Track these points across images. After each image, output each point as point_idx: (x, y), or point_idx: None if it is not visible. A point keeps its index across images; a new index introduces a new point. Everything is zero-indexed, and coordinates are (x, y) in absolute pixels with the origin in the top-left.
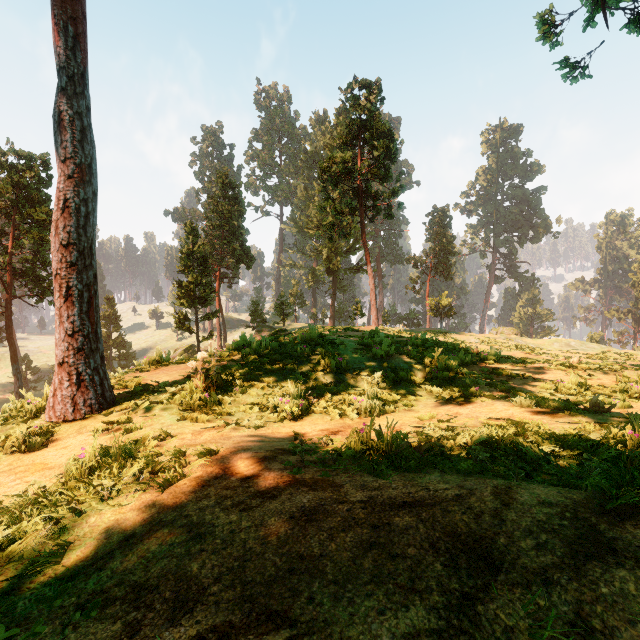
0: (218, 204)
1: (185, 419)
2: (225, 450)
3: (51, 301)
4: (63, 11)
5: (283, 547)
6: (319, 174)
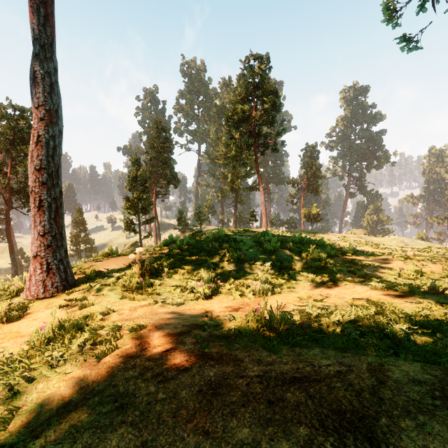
0: (154, 142)
1: (125, 298)
2: (152, 325)
3: None
4: None
5: (191, 421)
6: (225, 121)
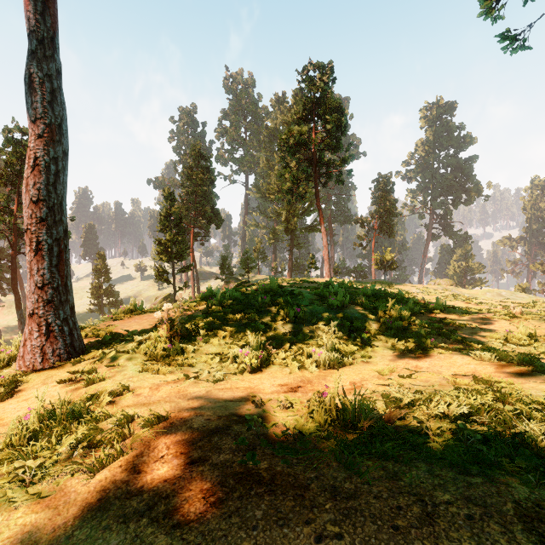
0: (192, 173)
1: (147, 370)
2: (176, 414)
3: None
4: None
5: None
6: (279, 145)
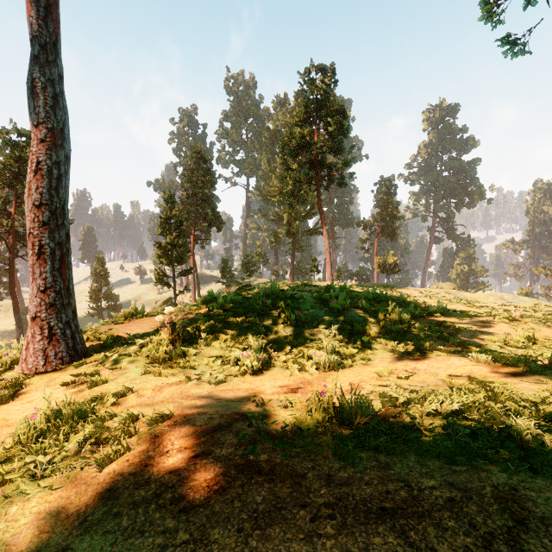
0: (192, 175)
1: (149, 373)
2: (180, 413)
3: None
4: None
5: None
6: (280, 148)
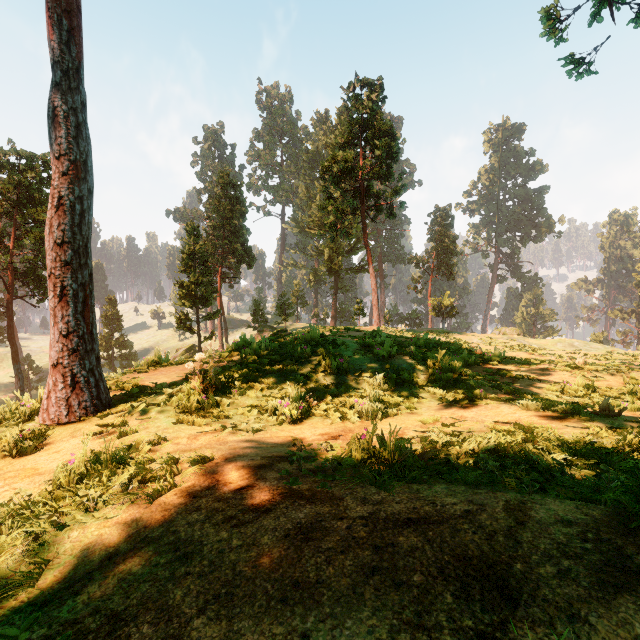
0: (219, 204)
1: (181, 422)
2: (220, 456)
3: None
4: (57, 4)
5: (276, 571)
6: (320, 173)
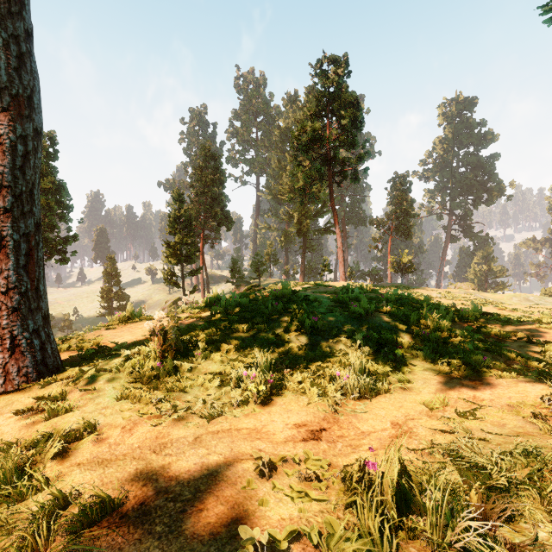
0: (202, 174)
1: (126, 398)
2: (137, 492)
3: (57, 259)
4: None
5: None
6: (291, 143)
